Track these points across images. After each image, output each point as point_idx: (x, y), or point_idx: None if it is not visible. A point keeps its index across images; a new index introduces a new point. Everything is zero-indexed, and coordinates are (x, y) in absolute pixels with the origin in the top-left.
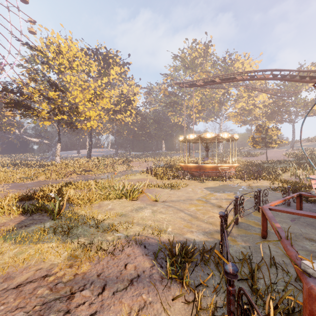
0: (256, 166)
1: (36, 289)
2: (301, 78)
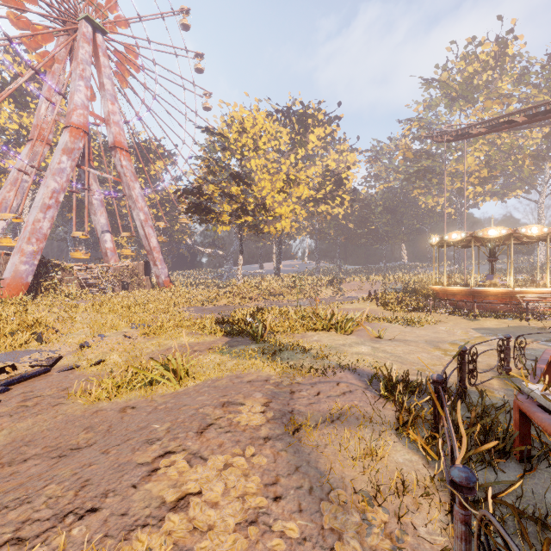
0: None
1: (263, 385)
2: None
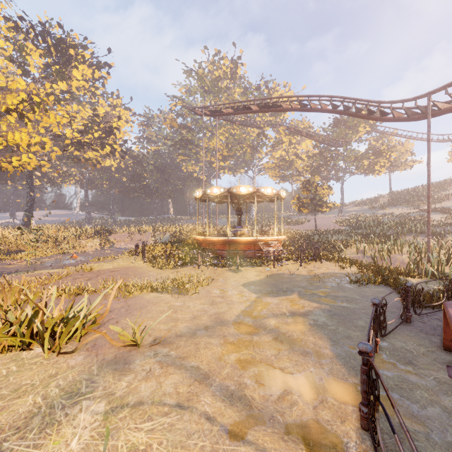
0: (305, 238)
1: None
2: (370, 113)
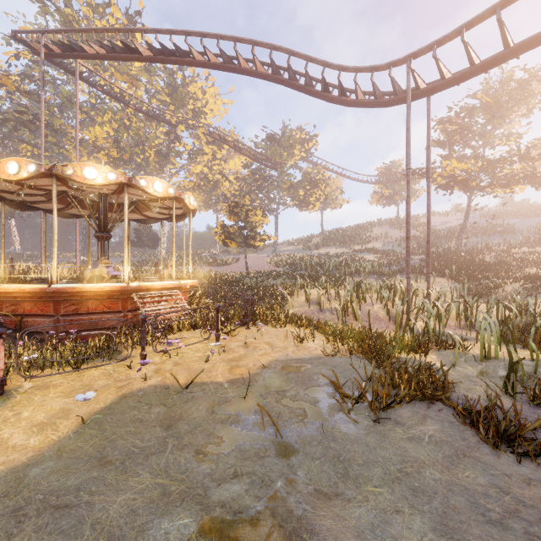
0: (231, 283)
1: None
2: (325, 88)
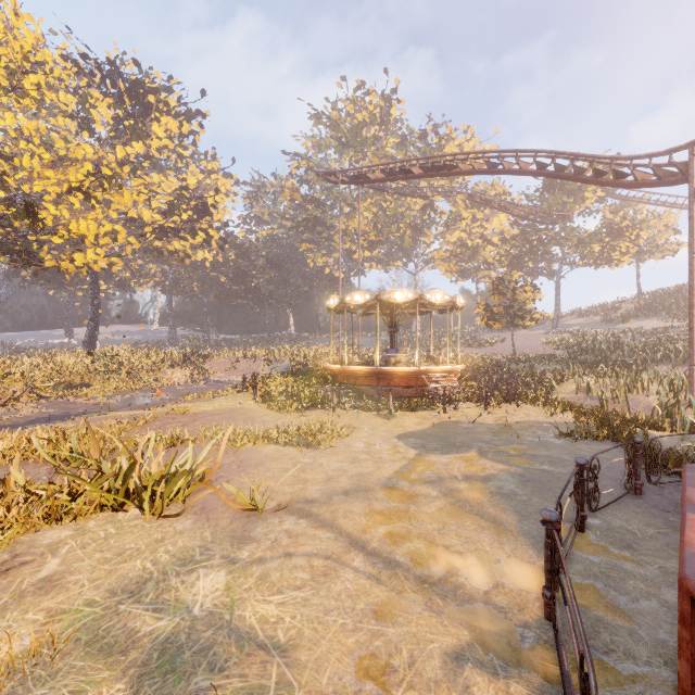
0: (495, 368)
1: None
2: (597, 174)
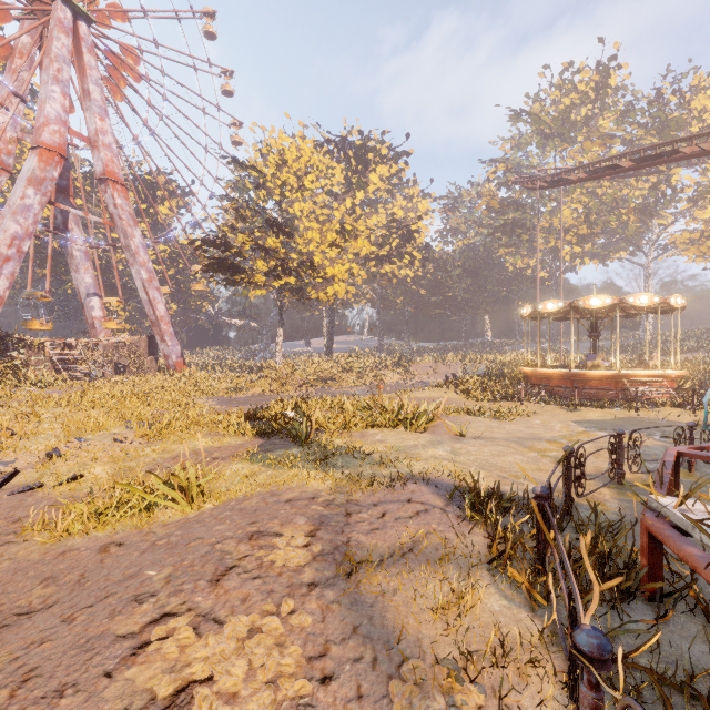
0: None
1: (309, 505)
2: None
